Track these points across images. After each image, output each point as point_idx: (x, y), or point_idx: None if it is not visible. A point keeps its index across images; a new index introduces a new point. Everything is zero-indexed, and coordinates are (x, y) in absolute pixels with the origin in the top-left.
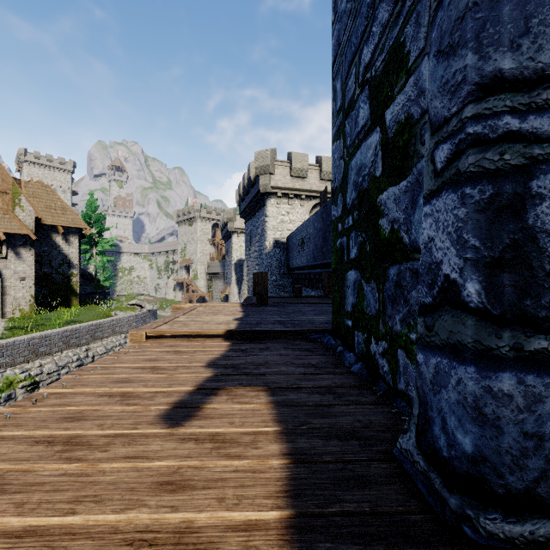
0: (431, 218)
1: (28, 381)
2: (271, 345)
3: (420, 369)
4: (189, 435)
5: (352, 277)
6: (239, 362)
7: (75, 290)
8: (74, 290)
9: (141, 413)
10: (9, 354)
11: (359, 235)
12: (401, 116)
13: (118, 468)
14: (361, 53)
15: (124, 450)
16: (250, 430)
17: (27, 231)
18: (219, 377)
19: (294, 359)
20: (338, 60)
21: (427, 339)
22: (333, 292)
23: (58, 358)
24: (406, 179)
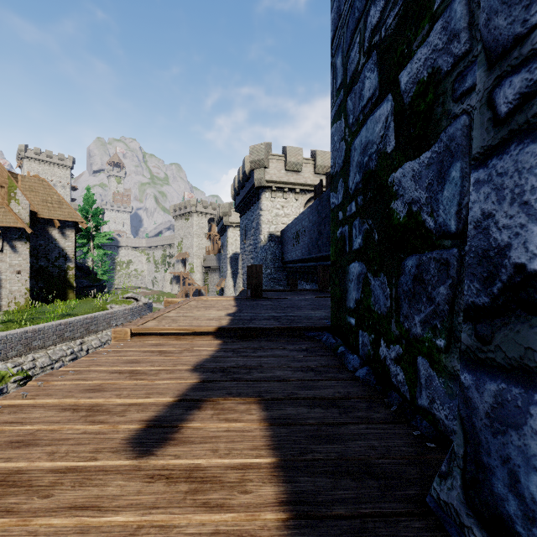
0: (488, 186)
1: (21, 376)
2: (265, 344)
3: (467, 394)
4: (160, 469)
5: (356, 269)
6: (229, 364)
7: (71, 283)
8: (70, 284)
9: (106, 435)
10: (1, 348)
11: (365, 223)
12: (423, 73)
13: (56, 528)
14: (367, 16)
15: (71, 495)
16: (238, 461)
17: (23, 225)
18: (205, 384)
19: (290, 361)
20: (338, 33)
21: (480, 354)
22: (333, 286)
23: (52, 352)
24: (429, 149)
